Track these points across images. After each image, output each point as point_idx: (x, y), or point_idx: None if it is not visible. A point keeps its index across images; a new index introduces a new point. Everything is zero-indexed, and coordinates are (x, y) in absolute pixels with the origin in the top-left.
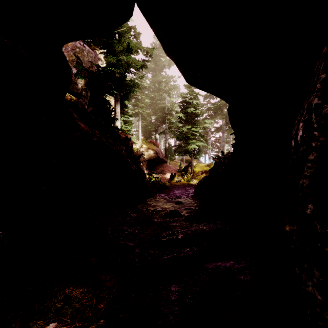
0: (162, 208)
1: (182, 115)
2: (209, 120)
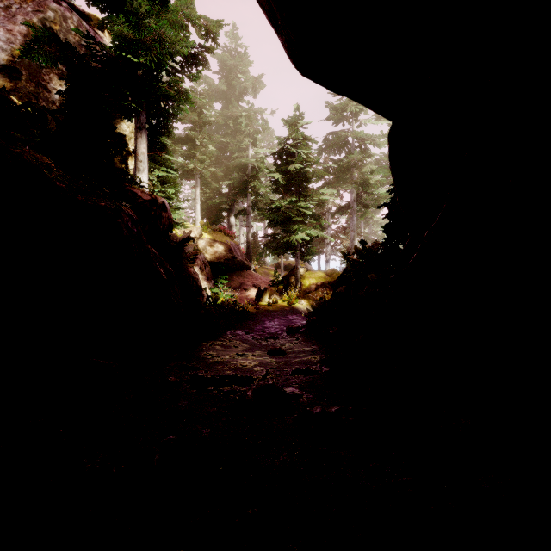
0: (236, 371)
1: (280, 176)
2: (329, 189)
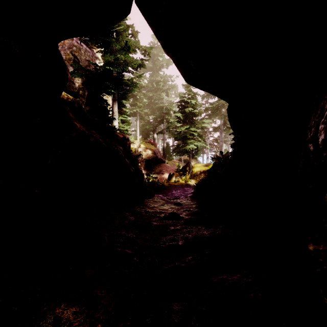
0: (161, 210)
1: (180, 114)
2: (208, 120)
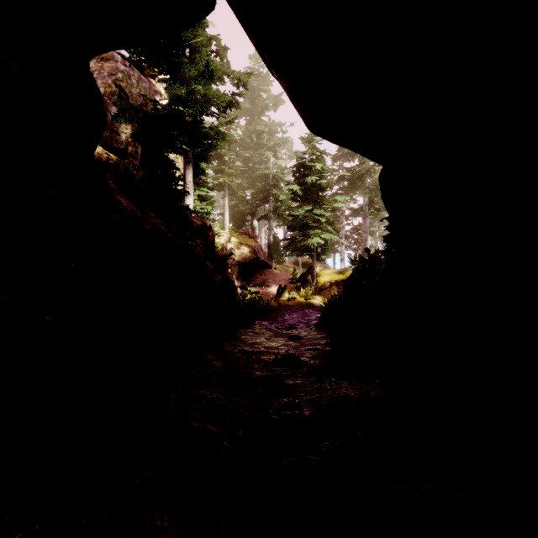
0: (267, 349)
1: (298, 187)
2: (343, 196)
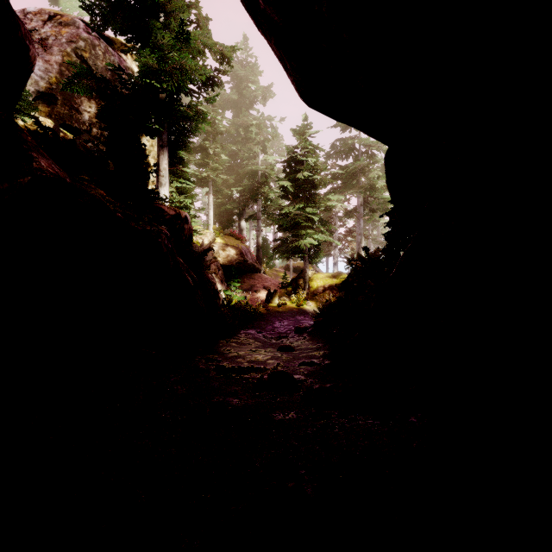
0: (252, 363)
1: (289, 183)
2: (336, 195)
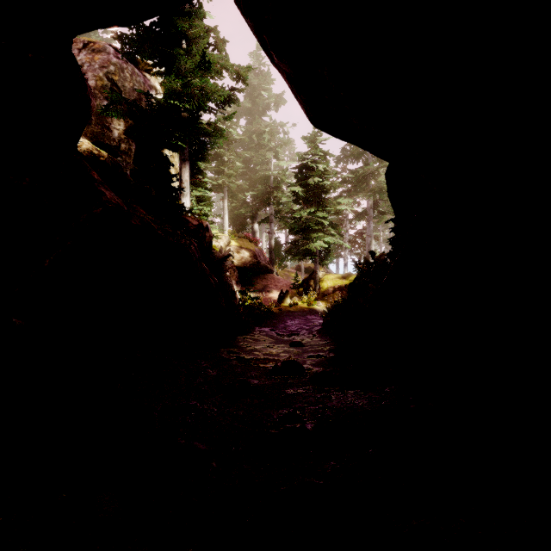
0: (267, 356)
1: (300, 189)
2: (346, 199)
